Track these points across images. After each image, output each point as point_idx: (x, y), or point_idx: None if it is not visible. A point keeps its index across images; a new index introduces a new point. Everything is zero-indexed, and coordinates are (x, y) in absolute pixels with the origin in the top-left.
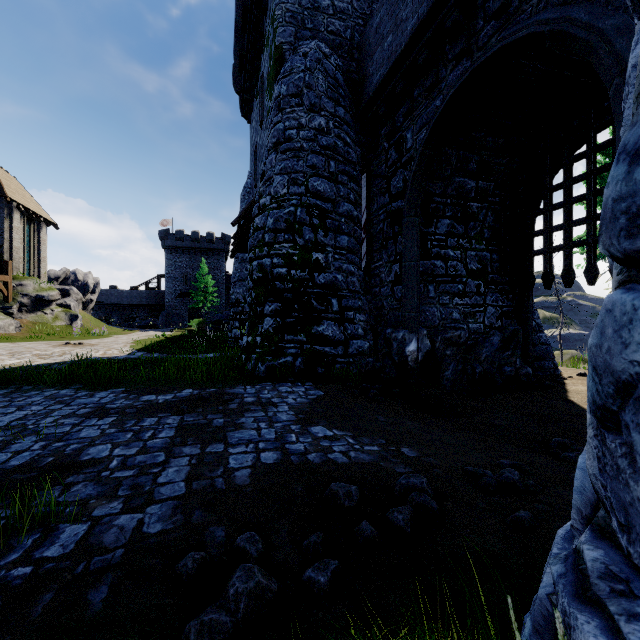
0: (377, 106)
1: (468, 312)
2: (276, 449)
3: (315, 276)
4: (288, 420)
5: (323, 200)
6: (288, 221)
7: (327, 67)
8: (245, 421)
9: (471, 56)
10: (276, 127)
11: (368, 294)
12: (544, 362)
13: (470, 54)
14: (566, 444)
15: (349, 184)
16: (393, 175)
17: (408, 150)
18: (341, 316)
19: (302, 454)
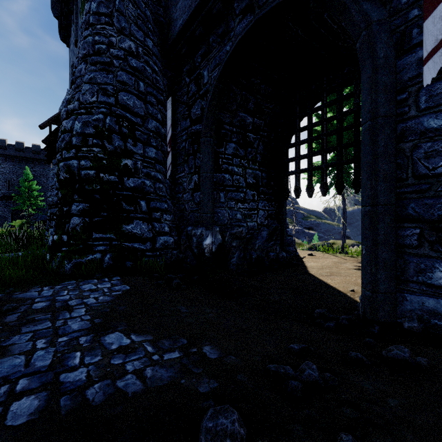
0: (180, 46)
1: (247, 214)
2: (42, 388)
3: (124, 180)
4: (79, 329)
5: (133, 114)
6: (97, 127)
7: (137, 1)
8: (17, 341)
9: (253, 12)
10: (86, 39)
11: (173, 199)
12: (290, 247)
13: (253, 11)
14: (325, 314)
15: (157, 105)
16: (193, 104)
17: (205, 84)
18: (149, 216)
19: (80, 389)
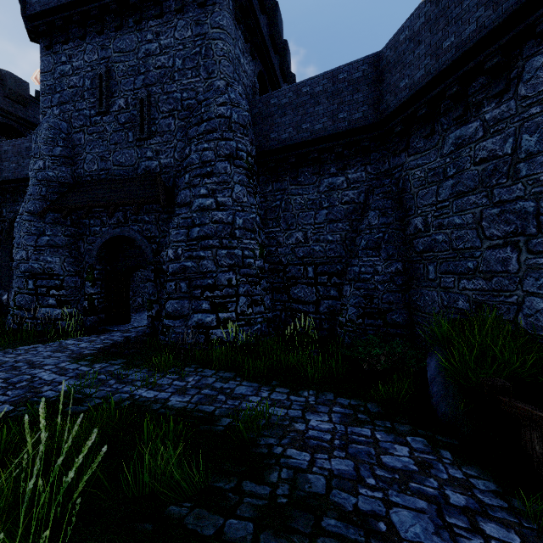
0: None
1: None
2: None
3: None
4: None
5: None
6: None
7: None
8: None
9: None
10: None
11: None
12: None
13: None
14: None
15: None
16: None
17: (4, 216)
18: None
19: None
